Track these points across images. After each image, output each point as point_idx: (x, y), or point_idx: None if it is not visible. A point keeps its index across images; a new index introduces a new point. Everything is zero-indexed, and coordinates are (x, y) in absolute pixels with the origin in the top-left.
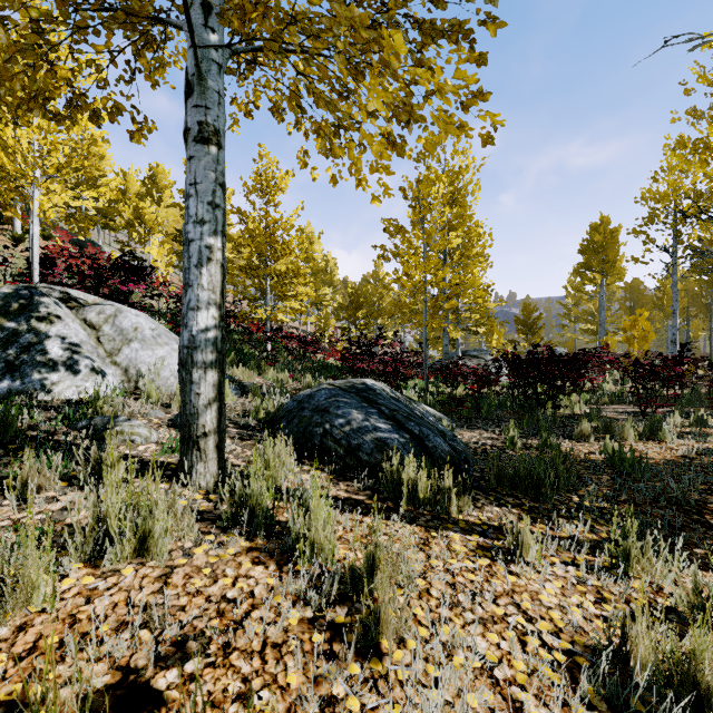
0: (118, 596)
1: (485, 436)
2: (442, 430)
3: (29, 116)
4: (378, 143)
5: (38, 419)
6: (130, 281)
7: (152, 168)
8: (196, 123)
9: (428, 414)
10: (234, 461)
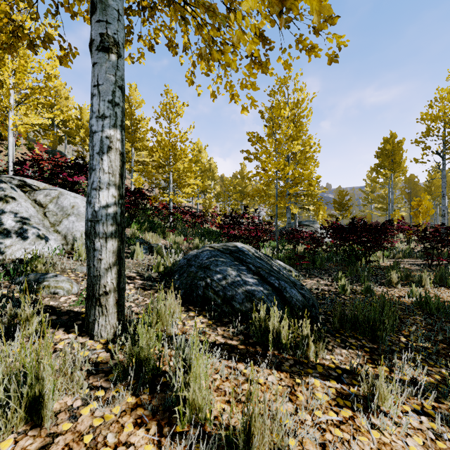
0: None
1: (321, 283)
2: (293, 281)
3: (5, 61)
4: (250, 42)
5: None
6: (75, 174)
7: None
8: (98, 34)
9: (282, 268)
10: (135, 309)
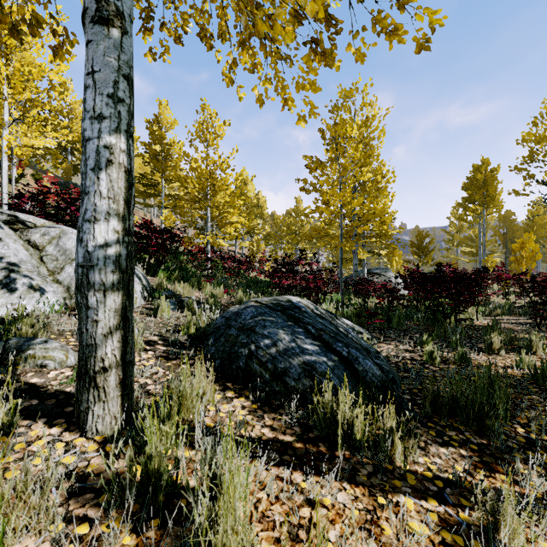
0: None
1: (401, 348)
2: (366, 346)
3: None
4: None
5: None
6: None
7: None
8: None
9: (350, 330)
10: (151, 389)
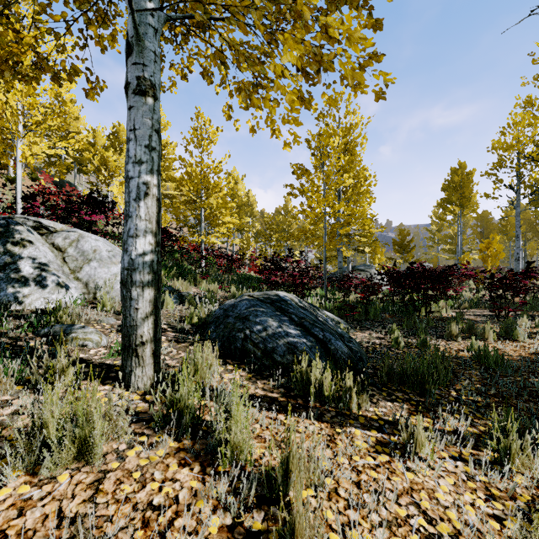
0: (50, 507)
1: (373, 336)
2: (341, 333)
3: (13, 82)
4: (290, 92)
5: (8, 327)
6: (93, 212)
7: (115, 127)
8: (135, 77)
9: (329, 320)
10: (170, 362)
